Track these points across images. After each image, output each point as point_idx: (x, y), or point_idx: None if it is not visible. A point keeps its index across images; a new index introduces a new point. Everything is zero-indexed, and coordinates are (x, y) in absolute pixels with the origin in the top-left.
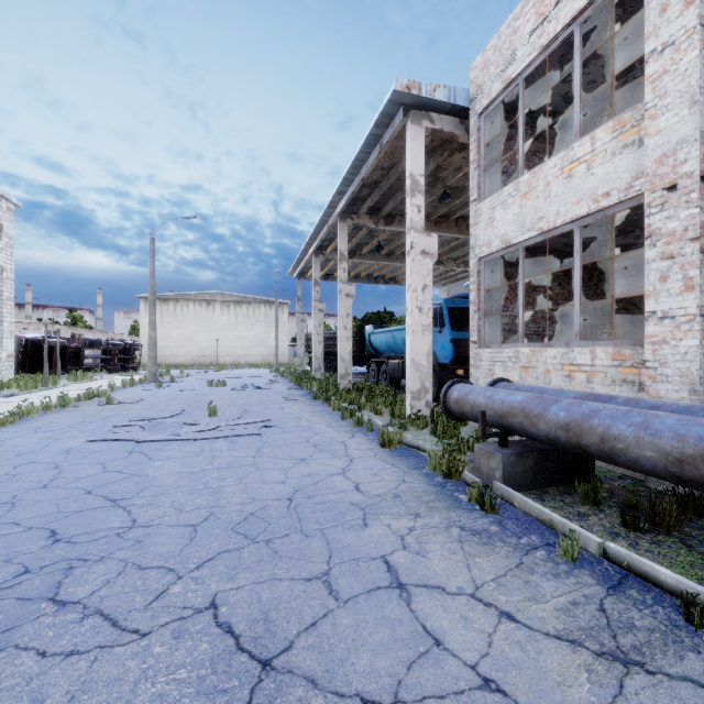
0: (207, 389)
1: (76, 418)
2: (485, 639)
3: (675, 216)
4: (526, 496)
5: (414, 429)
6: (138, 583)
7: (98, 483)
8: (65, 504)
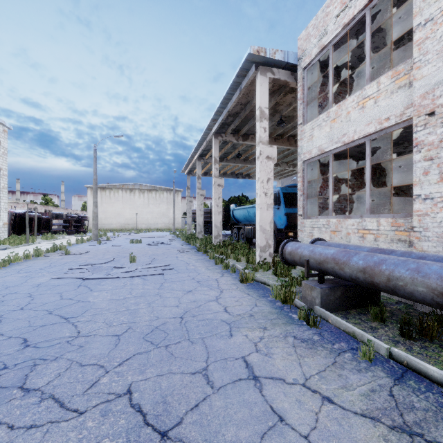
0: (129, 245)
1: (45, 263)
2: (313, 417)
3: (434, 132)
4: (336, 315)
5: (261, 271)
6: (79, 376)
7: (56, 306)
8: (34, 321)
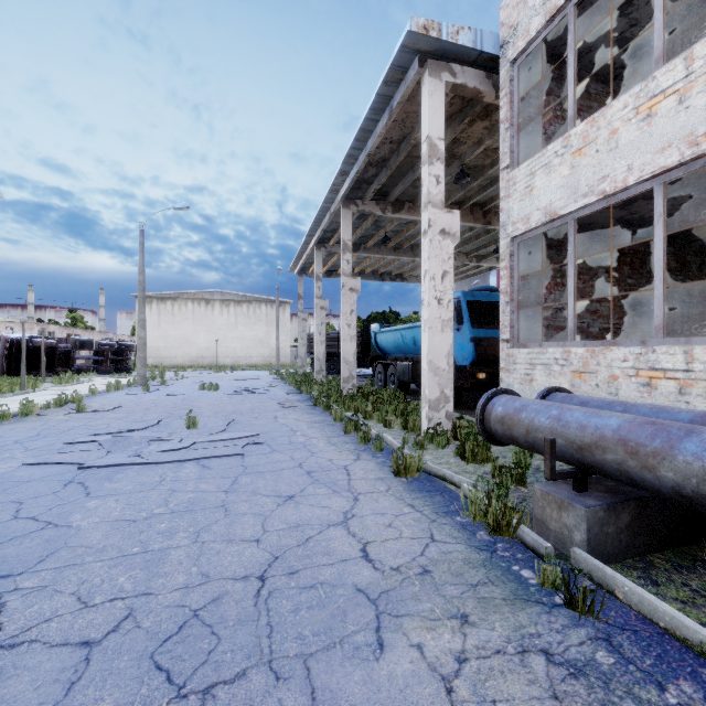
0: (197, 394)
1: (31, 431)
2: None
3: None
4: (625, 573)
5: (433, 448)
6: None
7: None
8: None
